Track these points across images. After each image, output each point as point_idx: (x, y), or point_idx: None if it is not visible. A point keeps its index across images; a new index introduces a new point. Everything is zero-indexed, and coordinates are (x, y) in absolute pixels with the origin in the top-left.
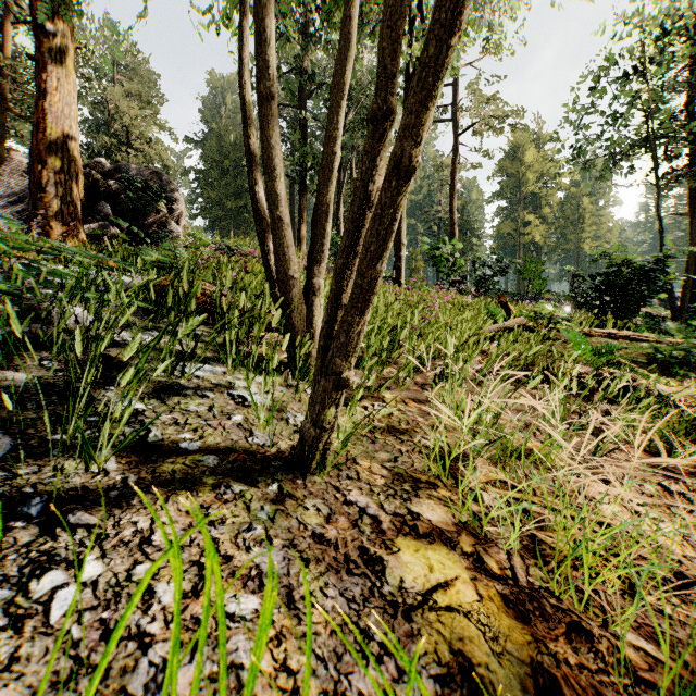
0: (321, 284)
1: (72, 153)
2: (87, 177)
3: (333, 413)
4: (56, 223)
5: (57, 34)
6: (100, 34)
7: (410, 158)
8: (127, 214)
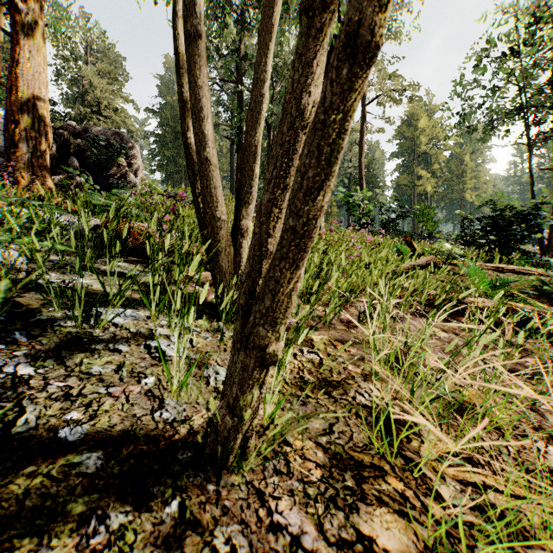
0: (249, 226)
1: (42, 115)
2: (59, 137)
3: (255, 396)
4: (27, 174)
5: (28, 13)
6: (76, 24)
7: (372, 28)
8: (93, 168)
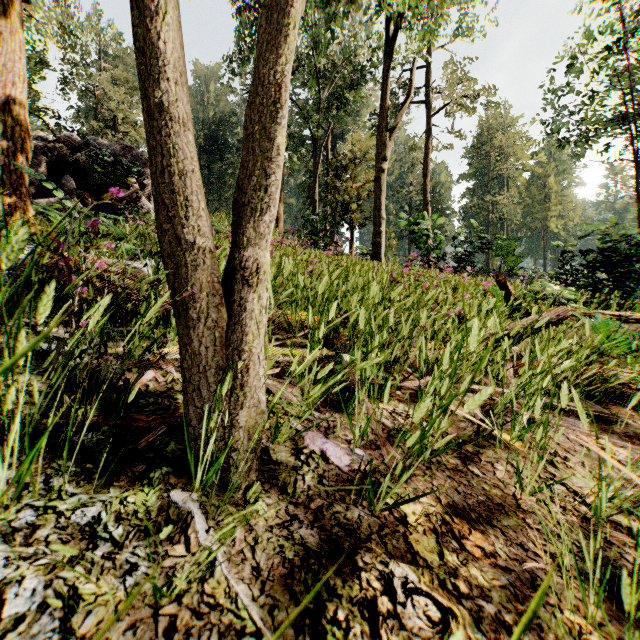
0: (261, 260)
1: (18, 117)
2: (52, 150)
3: None
4: None
5: None
6: (88, 24)
7: None
8: (96, 189)
